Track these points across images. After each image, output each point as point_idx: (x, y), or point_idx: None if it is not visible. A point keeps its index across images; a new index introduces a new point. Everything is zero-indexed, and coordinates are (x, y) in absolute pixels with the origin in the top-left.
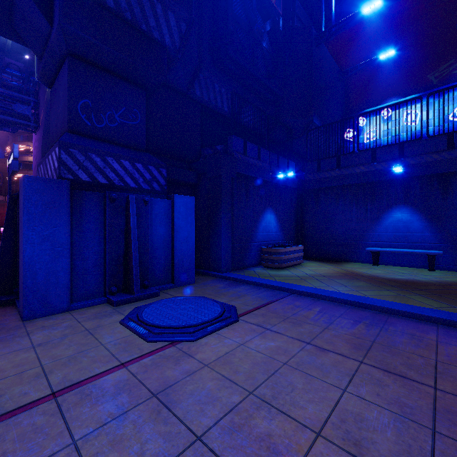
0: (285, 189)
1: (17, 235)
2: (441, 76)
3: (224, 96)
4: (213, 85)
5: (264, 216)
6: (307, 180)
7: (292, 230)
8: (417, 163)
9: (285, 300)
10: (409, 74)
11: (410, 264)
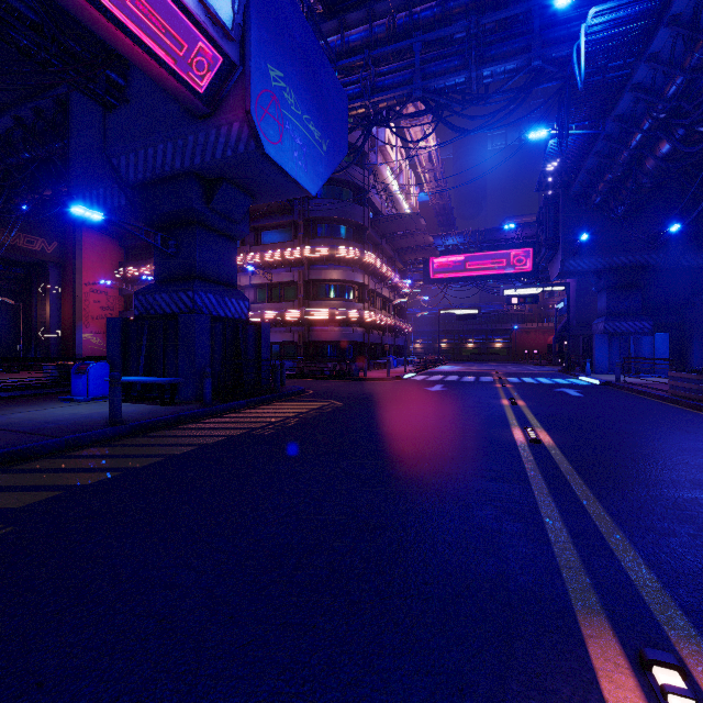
0: None
1: (589, 351)
2: None
3: None
4: (699, 256)
5: None
6: None
7: None
8: None
9: None
10: None
11: None
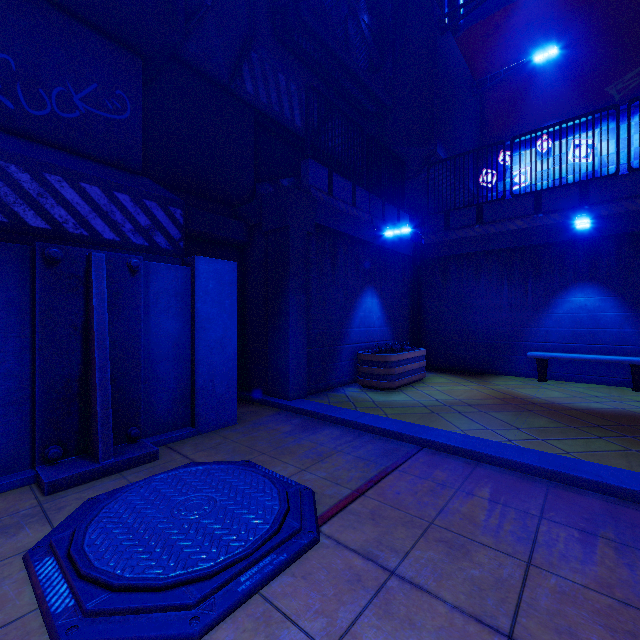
0: (394, 257)
1: None
2: (627, 88)
3: (295, 99)
4: (275, 75)
5: (362, 301)
6: (428, 243)
7: (405, 323)
8: (612, 213)
9: (413, 468)
10: (578, 86)
11: (600, 379)
